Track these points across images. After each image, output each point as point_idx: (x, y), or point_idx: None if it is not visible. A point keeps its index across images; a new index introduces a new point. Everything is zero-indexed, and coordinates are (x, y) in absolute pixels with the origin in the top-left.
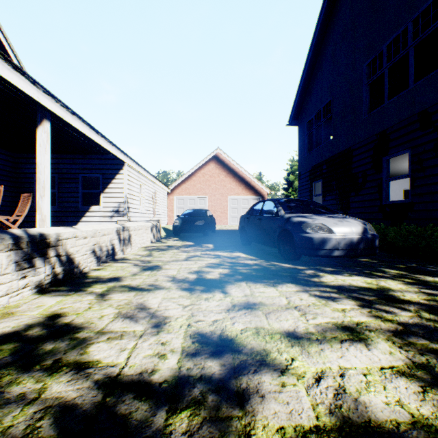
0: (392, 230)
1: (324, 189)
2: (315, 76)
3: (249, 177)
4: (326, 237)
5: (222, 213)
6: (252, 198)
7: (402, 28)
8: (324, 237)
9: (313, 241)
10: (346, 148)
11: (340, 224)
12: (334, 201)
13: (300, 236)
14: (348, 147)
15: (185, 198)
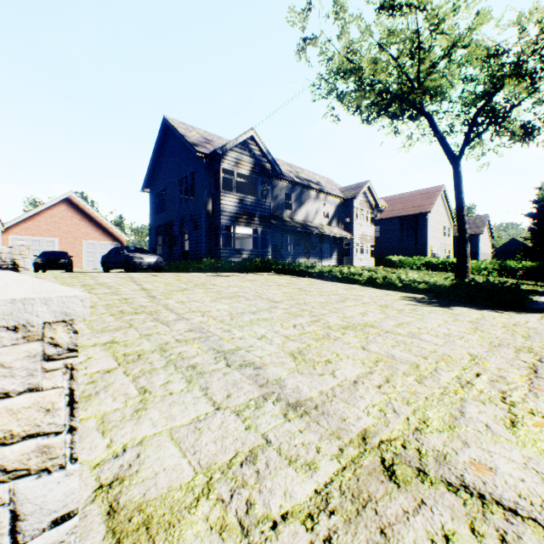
0: (181, 263)
1: (163, 242)
2: (159, 167)
3: (108, 224)
4: (142, 261)
5: (77, 257)
6: (112, 244)
7: (187, 174)
8: (141, 261)
9: (137, 263)
10: (172, 220)
11: (148, 257)
12: (167, 250)
13: (132, 261)
14: (172, 220)
15: (26, 238)
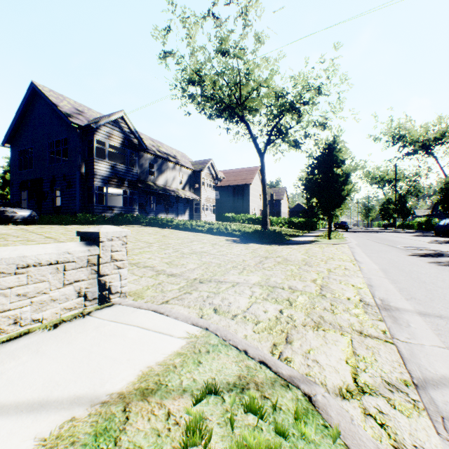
0: (54, 216)
1: (30, 196)
2: (24, 126)
3: None
4: (15, 215)
5: None
6: None
7: (59, 139)
8: (14, 215)
9: (10, 216)
10: (41, 177)
11: (21, 211)
12: (35, 204)
13: (4, 215)
14: (41, 177)
15: None
